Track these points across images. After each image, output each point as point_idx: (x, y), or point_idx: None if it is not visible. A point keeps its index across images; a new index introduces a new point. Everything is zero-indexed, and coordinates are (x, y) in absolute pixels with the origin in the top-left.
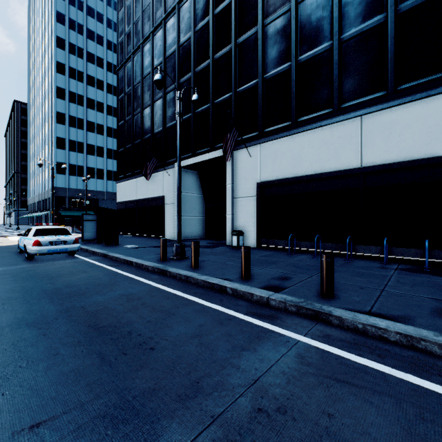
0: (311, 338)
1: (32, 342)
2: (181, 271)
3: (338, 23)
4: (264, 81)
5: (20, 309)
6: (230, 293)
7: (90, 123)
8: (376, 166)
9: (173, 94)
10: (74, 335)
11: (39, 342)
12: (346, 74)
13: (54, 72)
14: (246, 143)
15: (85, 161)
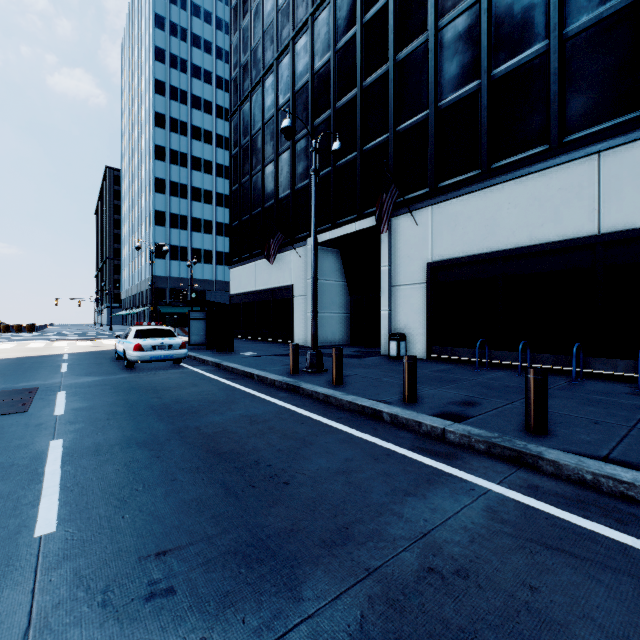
0: (509, 487)
1: (145, 464)
2: (319, 388)
3: (558, 11)
4: (437, 113)
5: (127, 426)
6: (387, 421)
7: (195, 189)
8: (626, 231)
9: (304, 142)
10: (191, 460)
11: (153, 465)
12: (572, 89)
13: (153, 127)
14: (410, 206)
15: (189, 240)
